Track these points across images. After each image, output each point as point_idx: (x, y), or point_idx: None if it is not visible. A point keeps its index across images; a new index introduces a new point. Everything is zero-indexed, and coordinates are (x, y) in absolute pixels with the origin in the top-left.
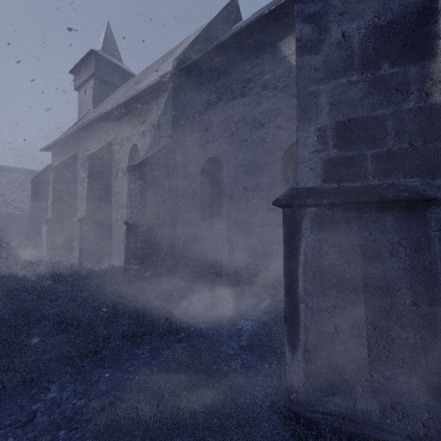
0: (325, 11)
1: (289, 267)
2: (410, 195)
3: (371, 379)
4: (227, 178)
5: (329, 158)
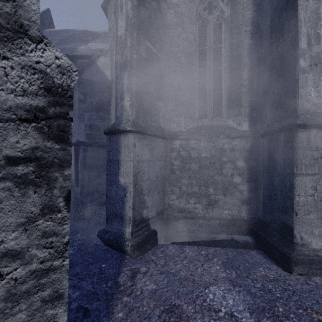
0: (86, 93)
1: (76, 163)
2: (104, 144)
3: (97, 189)
4: None
5: (87, 133)
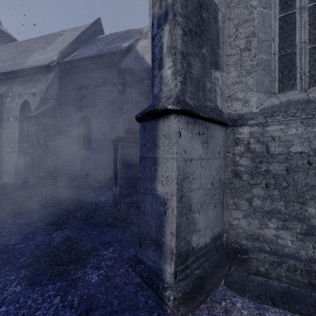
0: (125, 83)
1: (114, 161)
2: None
3: (137, 190)
4: (94, 129)
5: (126, 128)
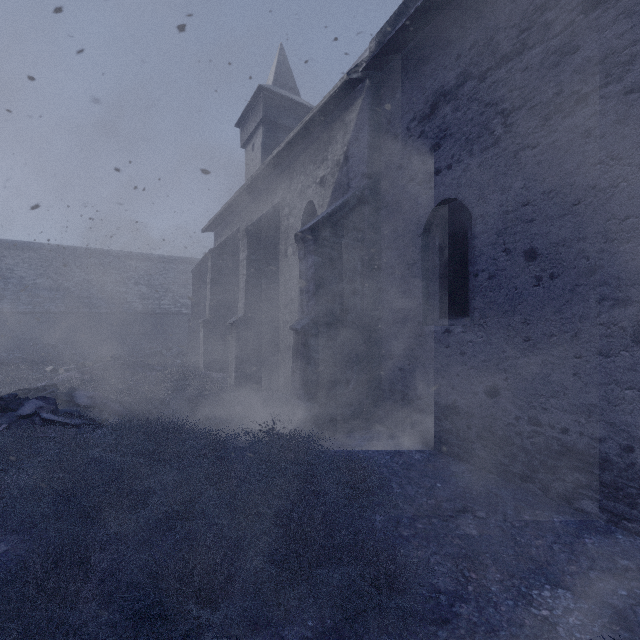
0: None
1: None
2: None
3: None
4: (483, 237)
5: None
